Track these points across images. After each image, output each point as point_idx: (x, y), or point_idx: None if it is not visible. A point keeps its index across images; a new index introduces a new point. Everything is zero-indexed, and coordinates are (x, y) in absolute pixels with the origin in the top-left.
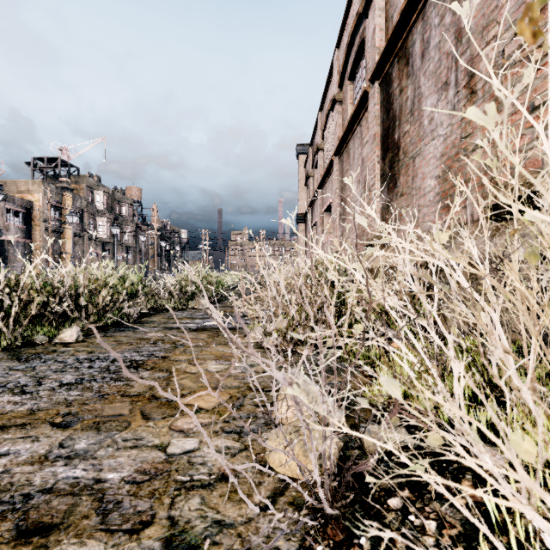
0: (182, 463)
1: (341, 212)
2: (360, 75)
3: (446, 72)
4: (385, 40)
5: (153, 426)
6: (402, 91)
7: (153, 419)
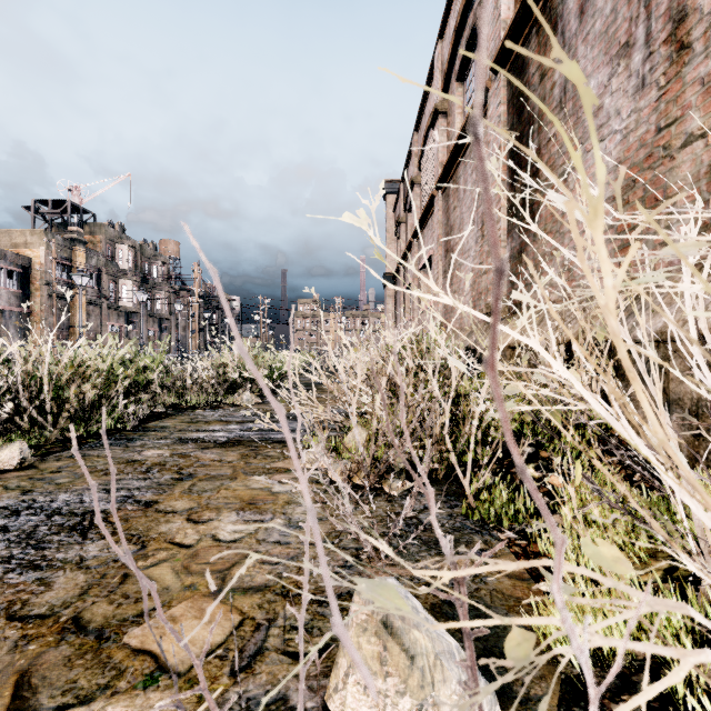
0: None
1: (446, 268)
2: (474, 71)
3: (627, 27)
4: (514, 9)
5: None
6: (545, 76)
7: None
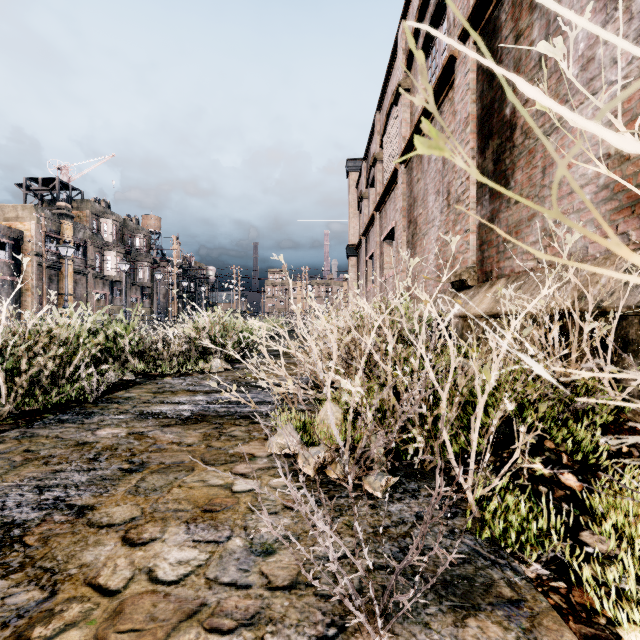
0: None
1: (409, 238)
2: (437, 47)
3: None
4: None
5: None
6: (520, 36)
7: None
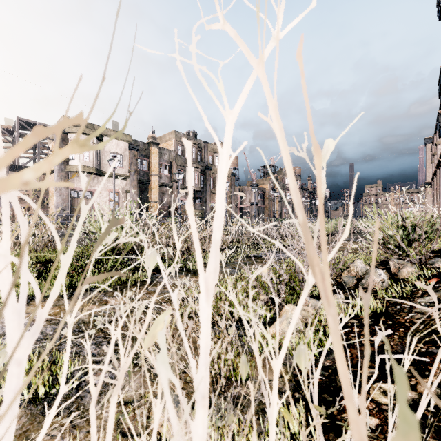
0: None
1: (439, 194)
2: None
3: None
4: None
5: None
6: None
7: None
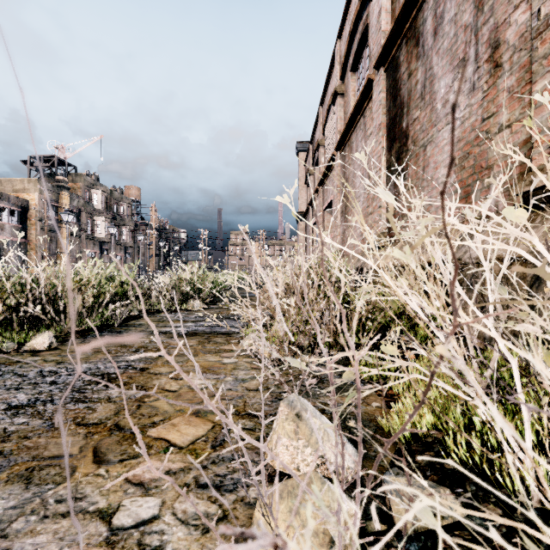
0: (129, 547)
1: (343, 209)
2: (363, 64)
3: (464, 47)
4: (391, 23)
5: (104, 475)
6: (411, 75)
7: (107, 463)
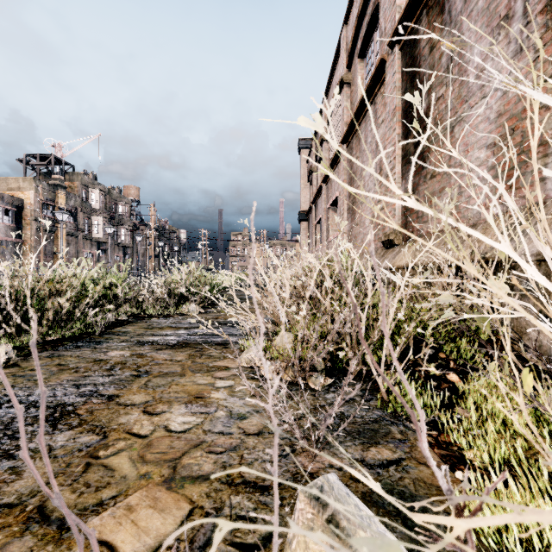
0: None
1: (350, 206)
2: (372, 49)
3: (507, 2)
4: None
5: None
6: (434, 48)
7: None
